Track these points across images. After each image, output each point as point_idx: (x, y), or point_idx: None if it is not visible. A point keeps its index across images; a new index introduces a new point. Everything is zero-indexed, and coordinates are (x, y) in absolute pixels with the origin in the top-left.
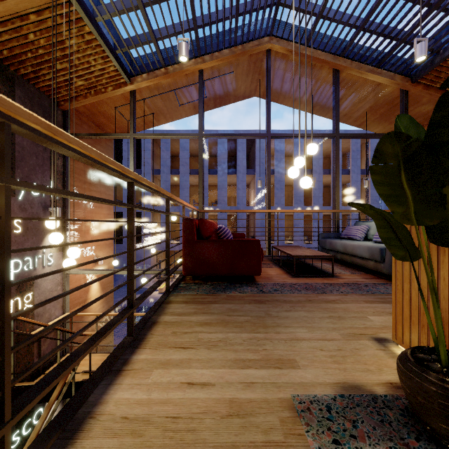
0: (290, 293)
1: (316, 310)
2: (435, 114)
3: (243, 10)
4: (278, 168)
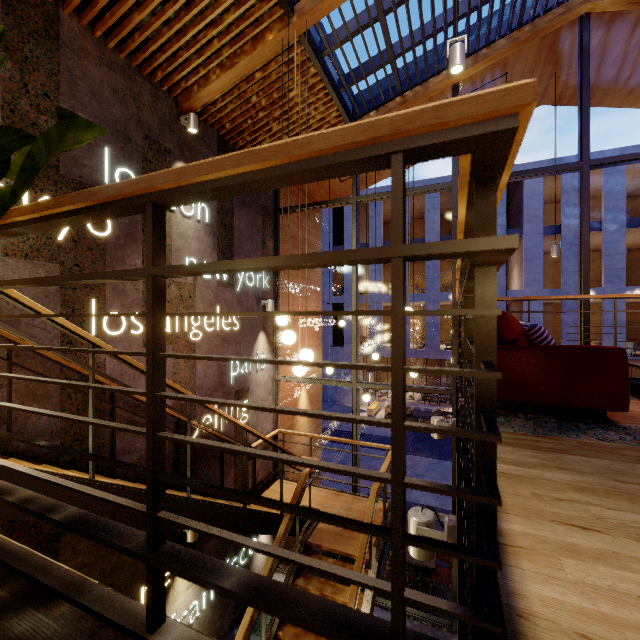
0: None
1: None
2: None
3: None
4: (568, 221)
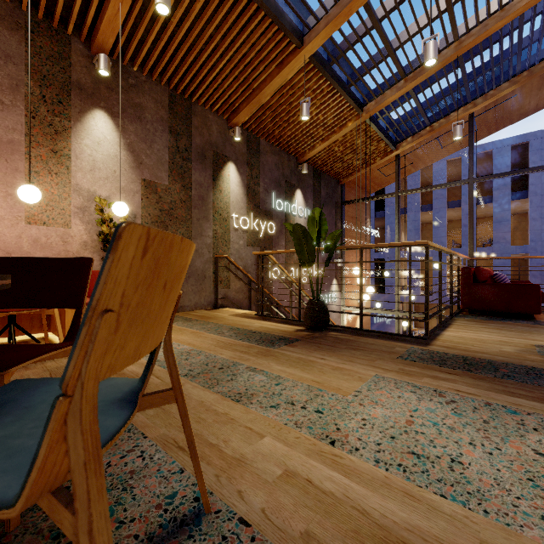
0: None
1: None
2: None
3: (528, 44)
4: None
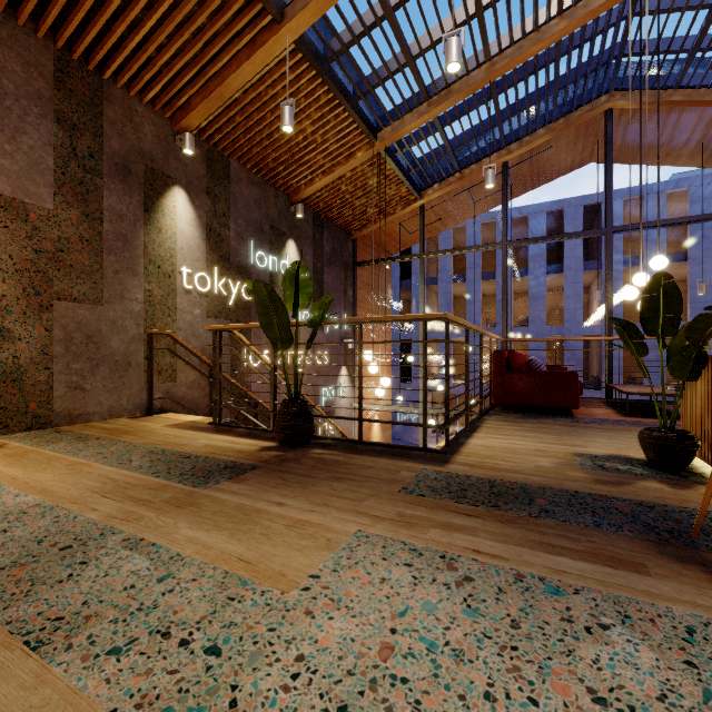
0: (608, 425)
1: (628, 434)
2: (641, 305)
3: (565, 84)
4: (650, 252)
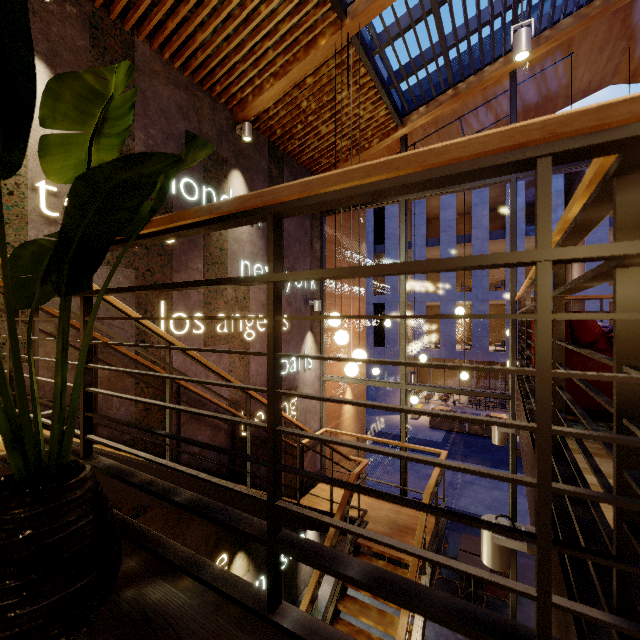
0: None
1: None
2: None
3: None
4: None
